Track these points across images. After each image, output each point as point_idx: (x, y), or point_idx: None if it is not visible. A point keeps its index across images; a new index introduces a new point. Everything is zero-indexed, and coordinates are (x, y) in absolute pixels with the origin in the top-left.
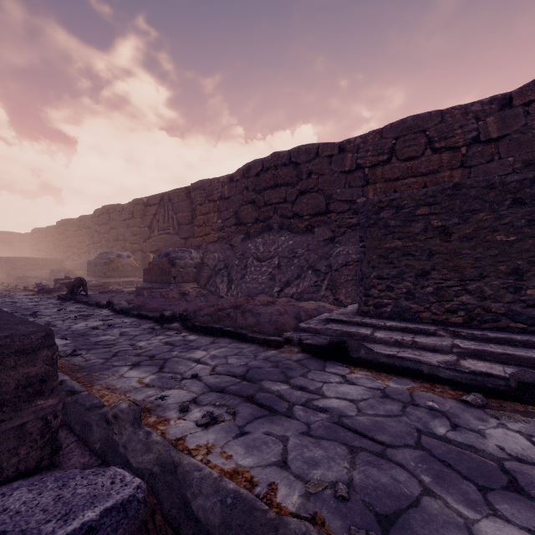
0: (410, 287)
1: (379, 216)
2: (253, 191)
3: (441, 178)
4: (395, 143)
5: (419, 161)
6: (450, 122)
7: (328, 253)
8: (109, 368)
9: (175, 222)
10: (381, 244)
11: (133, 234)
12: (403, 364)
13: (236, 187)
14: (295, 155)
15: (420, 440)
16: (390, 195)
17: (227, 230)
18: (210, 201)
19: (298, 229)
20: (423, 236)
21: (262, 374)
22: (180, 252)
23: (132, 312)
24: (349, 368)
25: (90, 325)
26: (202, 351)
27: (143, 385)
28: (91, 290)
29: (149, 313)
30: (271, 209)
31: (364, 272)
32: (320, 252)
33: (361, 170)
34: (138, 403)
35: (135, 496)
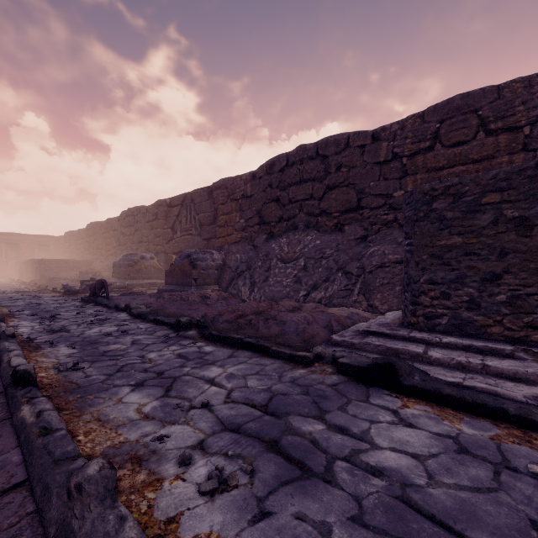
0: (473, 294)
1: (431, 207)
2: (277, 187)
3: (498, 164)
4: (440, 127)
5: (469, 146)
6: (510, 98)
7: (361, 254)
8: (108, 388)
9: (197, 223)
10: (434, 241)
11: (156, 236)
12: (477, 400)
13: (259, 185)
14: (323, 147)
15: None
16: (446, 180)
17: (250, 230)
18: (232, 200)
19: (325, 227)
20: (492, 231)
21: (289, 405)
22: (202, 254)
23: (149, 316)
24: (401, 399)
25: (104, 331)
26: (218, 367)
27: (141, 416)
28: (115, 292)
29: (165, 318)
30: (296, 206)
31: (412, 275)
32: (351, 252)
33: (398, 160)
34: (129, 446)
35: None
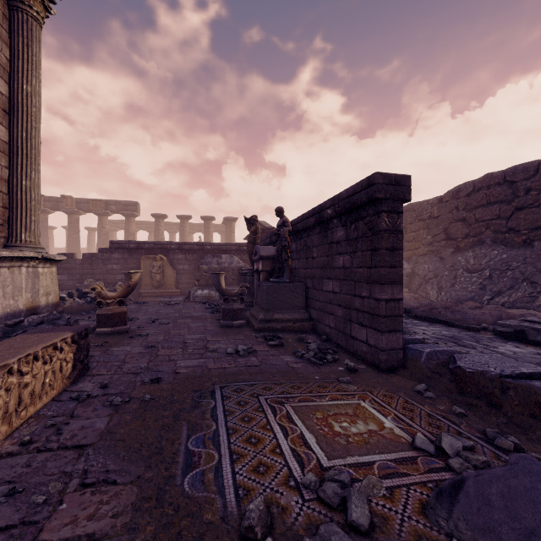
0: None
1: None
2: (463, 210)
3: None
4: None
5: None
6: None
7: None
8: None
9: None
10: None
11: None
12: None
13: (445, 207)
14: (510, 175)
15: (539, 363)
16: None
17: (436, 244)
18: (419, 221)
19: (513, 243)
20: None
21: (462, 338)
22: None
23: None
24: (526, 345)
25: None
26: (425, 327)
27: None
28: None
29: None
30: (482, 225)
31: None
32: (539, 265)
33: None
34: None
35: (420, 339)
